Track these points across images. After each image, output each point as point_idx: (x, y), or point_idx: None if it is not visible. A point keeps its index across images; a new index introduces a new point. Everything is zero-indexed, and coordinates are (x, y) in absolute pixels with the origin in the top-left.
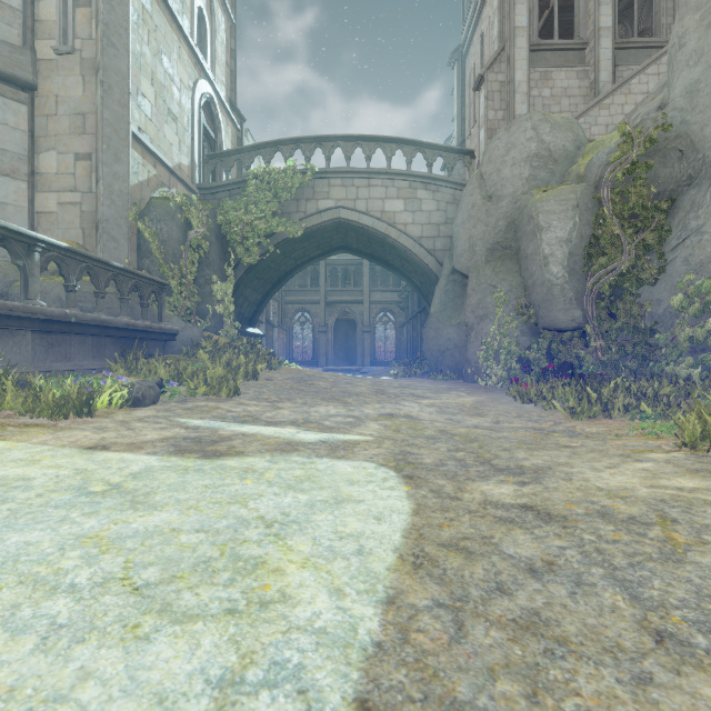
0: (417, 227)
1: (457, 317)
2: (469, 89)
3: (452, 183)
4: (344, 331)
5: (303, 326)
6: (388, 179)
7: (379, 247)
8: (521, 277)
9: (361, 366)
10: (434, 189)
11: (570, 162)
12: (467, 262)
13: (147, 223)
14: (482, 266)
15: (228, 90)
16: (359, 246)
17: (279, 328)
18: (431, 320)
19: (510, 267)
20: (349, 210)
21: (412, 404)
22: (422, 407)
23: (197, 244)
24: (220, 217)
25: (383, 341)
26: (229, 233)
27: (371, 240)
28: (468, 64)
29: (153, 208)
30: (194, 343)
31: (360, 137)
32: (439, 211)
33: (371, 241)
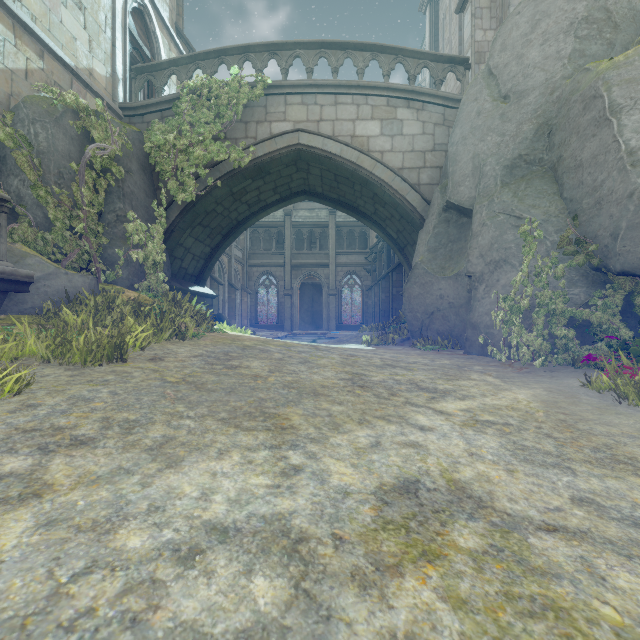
0: (396, 155)
1: (453, 266)
2: (443, 31)
3: (442, 99)
4: (310, 295)
5: (268, 289)
6: (360, 95)
7: (348, 187)
8: (564, 200)
9: (327, 330)
10: (419, 107)
11: (638, 28)
12: (469, 191)
13: (7, 121)
14: (497, 190)
15: (173, 13)
16: (324, 189)
17: (243, 291)
18: (416, 272)
19: (542, 188)
20: (310, 134)
21: (436, 422)
22: (463, 431)
23: (104, 168)
24: (148, 143)
25: (349, 305)
26: (158, 163)
27: (338, 178)
28: (442, 5)
29: (24, 103)
30: (72, 298)
31: (325, 43)
32: (425, 135)
33: (338, 180)
